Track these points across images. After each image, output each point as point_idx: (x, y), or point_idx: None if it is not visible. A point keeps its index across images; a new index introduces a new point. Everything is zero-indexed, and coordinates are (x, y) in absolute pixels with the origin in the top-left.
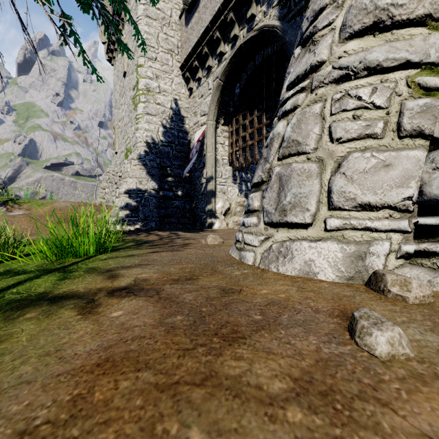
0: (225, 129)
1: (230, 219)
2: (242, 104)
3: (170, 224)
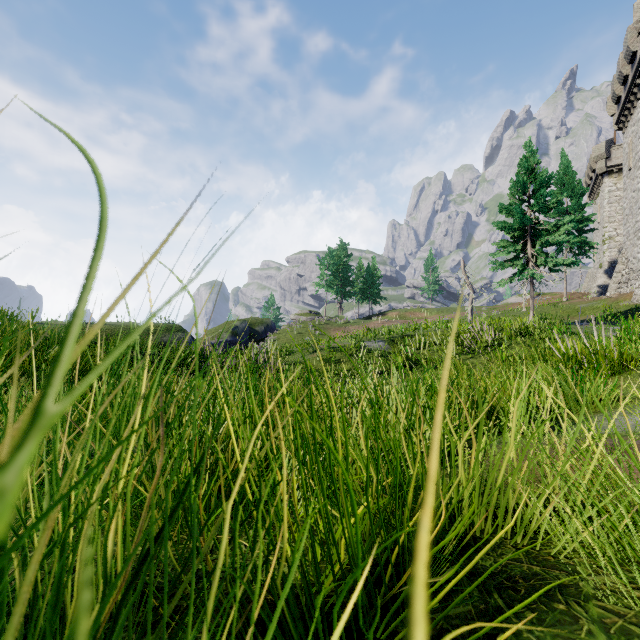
0: None
1: None
2: None
3: None
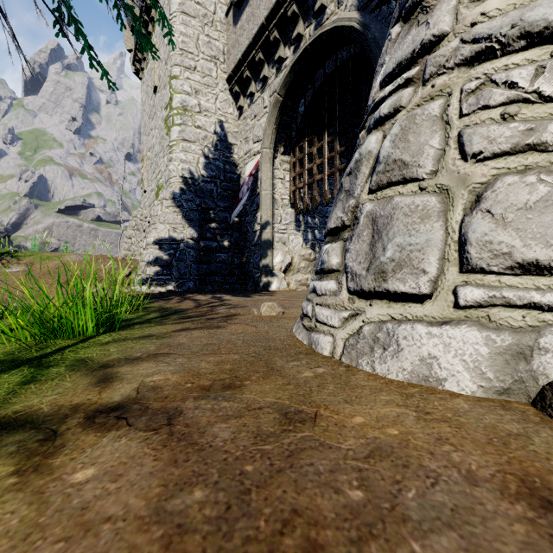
0: (285, 159)
1: (291, 277)
2: (308, 126)
3: (213, 284)
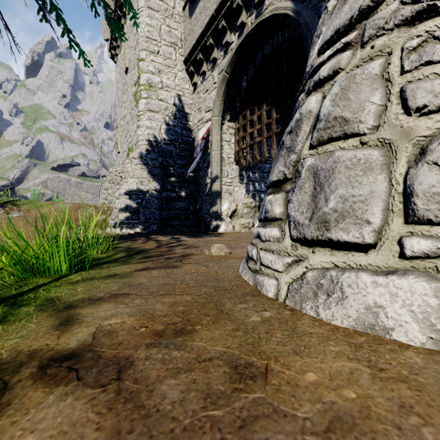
0: (231, 125)
1: (236, 221)
2: (249, 98)
3: (173, 227)
